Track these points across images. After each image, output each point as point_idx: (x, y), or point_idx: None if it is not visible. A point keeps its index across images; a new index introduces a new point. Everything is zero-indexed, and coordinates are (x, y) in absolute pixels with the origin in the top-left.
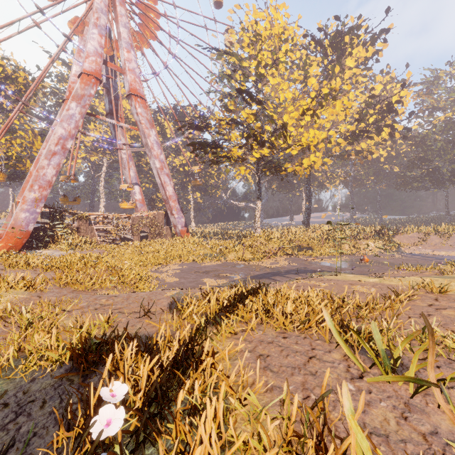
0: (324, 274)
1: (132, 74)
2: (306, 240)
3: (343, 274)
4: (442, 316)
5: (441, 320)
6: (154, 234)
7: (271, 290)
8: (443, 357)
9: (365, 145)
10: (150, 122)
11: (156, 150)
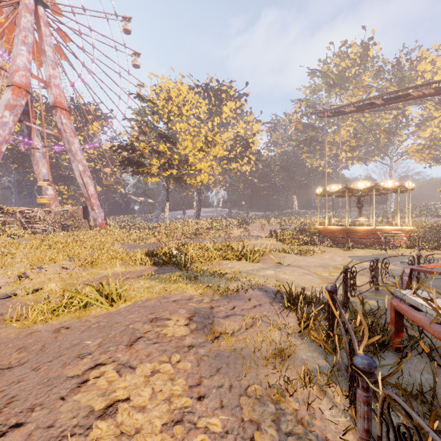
0: None
1: (57, 89)
2: (199, 229)
3: None
4: None
5: None
6: (74, 226)
7: None
8: None
9: (235, 166)
10: (74, 132)
11: (80, 156)
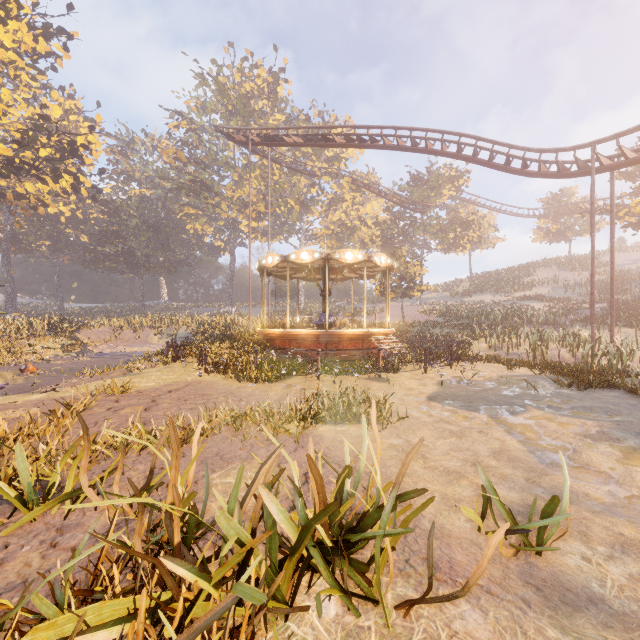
0: None
1: None
2: None
3: None
4: (120, 417)
5: (117, 421)
6: None
7: None
8: (111, 459)
9: (34, 188)
10: None
11: None
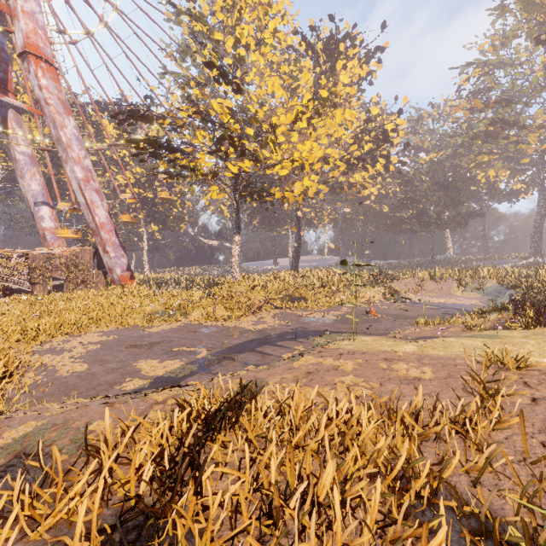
0: (333, 337)
1: (30, 20)
2: (298, 288)
3: (357, 336)
4: None
5: None
6: (75, 282)
7: (263, 390)
8: None
9: (360, 177)
10: (65, 105)
11: (77, 150)
